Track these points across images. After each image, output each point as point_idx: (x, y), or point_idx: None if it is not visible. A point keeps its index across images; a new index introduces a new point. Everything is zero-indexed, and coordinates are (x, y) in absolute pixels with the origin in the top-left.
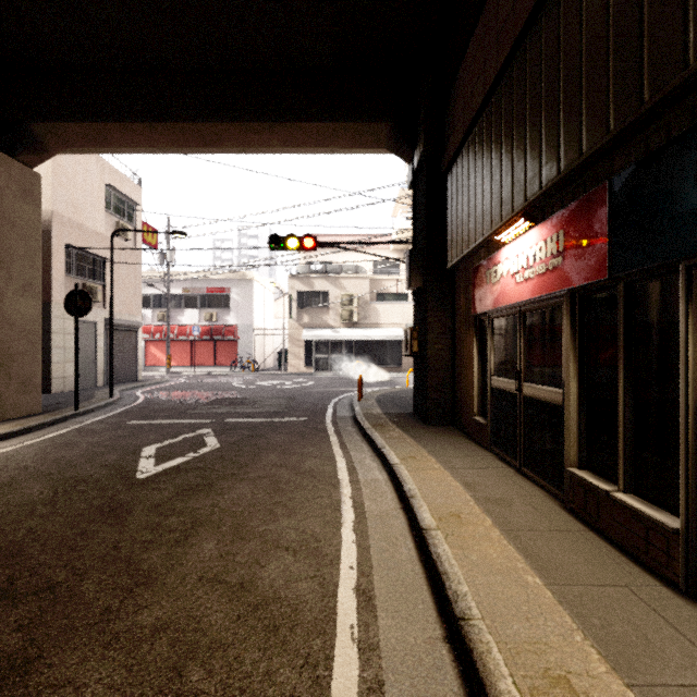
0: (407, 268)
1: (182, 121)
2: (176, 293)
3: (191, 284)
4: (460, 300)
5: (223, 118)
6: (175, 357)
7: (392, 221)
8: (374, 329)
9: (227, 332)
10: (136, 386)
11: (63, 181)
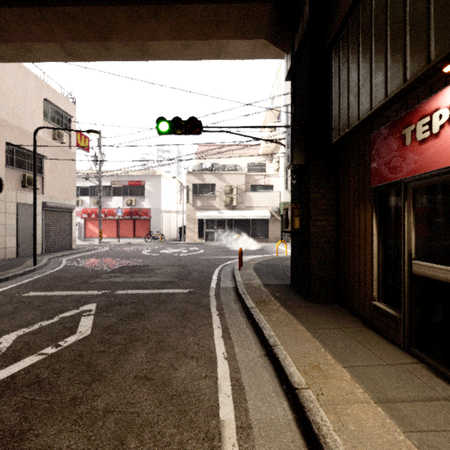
0: (289, 146)
1: (70, 4)
2: (107, 185)
3: (117, 179)
4: (347, 174)
5: (109, 0)
6: (106, 231)
7: (261, 134)
8: (248, 211)
9: (142, 213)
10: (66, 253)
11: (4, 92)
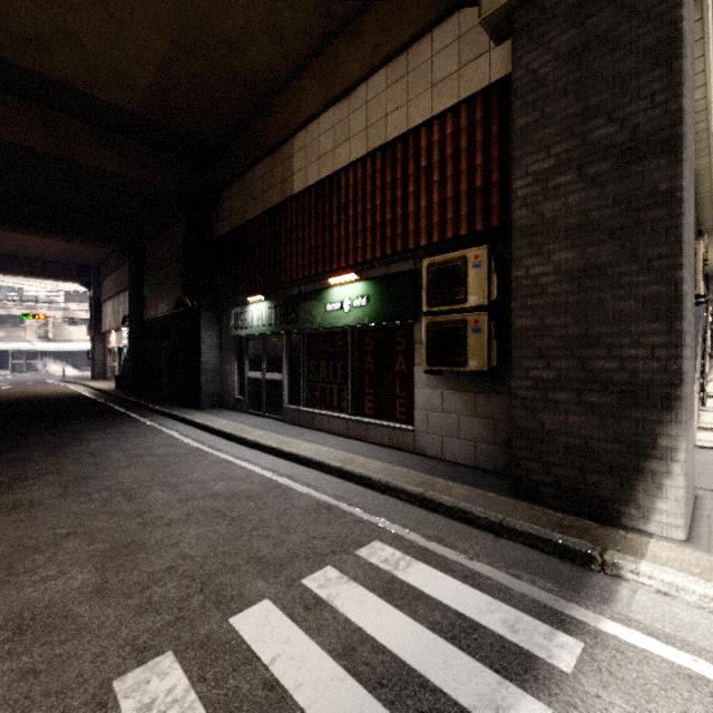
0: (87, 330)
1: None
2: None
3: None
4: (106, 342)
5: (3, 272)
6: None
7: None
8: (67, 343)
9: None
10: None
11: None
